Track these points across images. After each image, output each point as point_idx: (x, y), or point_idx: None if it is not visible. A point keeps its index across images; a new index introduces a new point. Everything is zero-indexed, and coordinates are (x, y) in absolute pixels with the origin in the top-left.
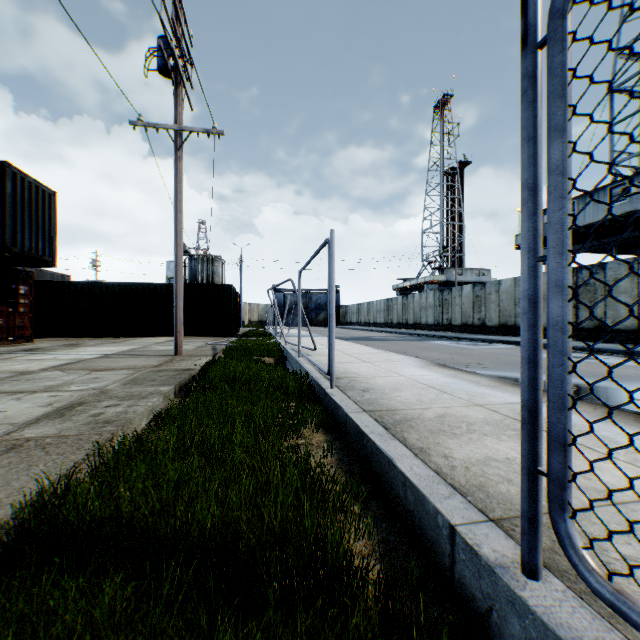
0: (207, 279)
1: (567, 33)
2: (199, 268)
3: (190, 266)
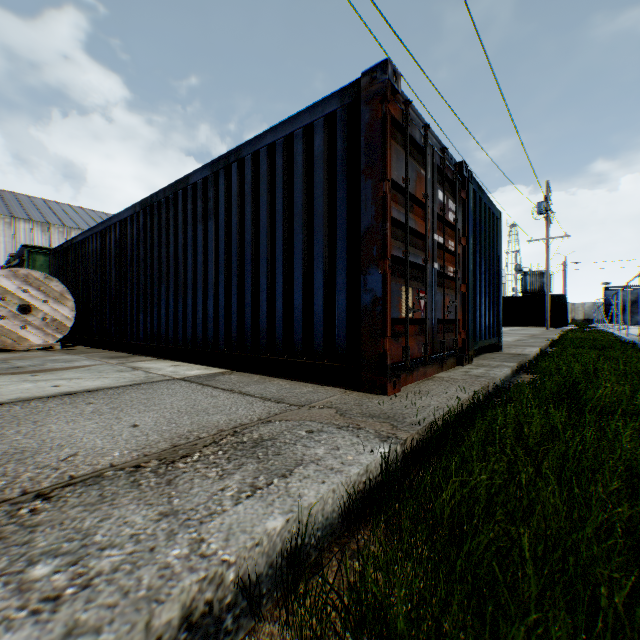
0: (537, 288)
1: (626, 289)
2: (531, 281)
3: (523, 280)
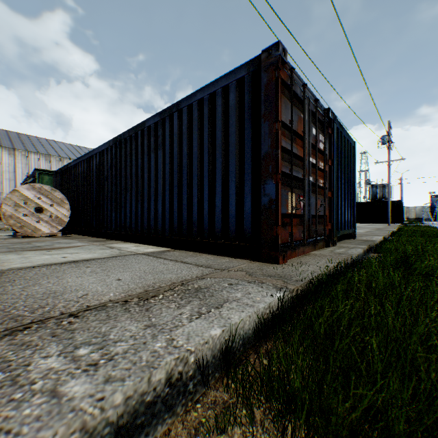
0: (381, 196)
1: None
2: (377, 191)
3: (371, 190)
